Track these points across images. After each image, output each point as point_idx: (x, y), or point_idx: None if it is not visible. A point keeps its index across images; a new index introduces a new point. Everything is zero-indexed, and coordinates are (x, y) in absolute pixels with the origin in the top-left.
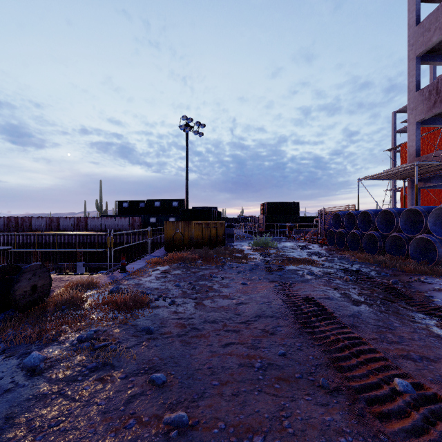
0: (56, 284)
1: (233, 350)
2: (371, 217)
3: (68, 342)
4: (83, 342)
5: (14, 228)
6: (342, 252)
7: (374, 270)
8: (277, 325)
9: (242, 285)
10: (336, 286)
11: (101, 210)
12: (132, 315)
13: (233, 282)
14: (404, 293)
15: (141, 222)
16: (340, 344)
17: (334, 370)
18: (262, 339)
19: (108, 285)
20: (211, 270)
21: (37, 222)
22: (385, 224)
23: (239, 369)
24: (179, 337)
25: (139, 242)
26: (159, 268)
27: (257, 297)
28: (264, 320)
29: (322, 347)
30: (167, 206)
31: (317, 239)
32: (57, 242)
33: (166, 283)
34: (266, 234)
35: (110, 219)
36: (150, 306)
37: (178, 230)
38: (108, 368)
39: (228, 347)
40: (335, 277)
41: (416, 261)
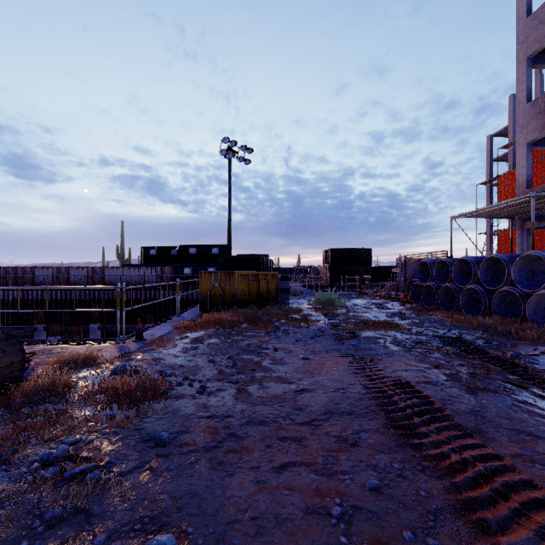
0: (41, 359)
1: (294, 478)
2: (472, 267)
3: (25, 465)
4: (50, 465)
5: (13, 282)
6: (433, 312)
7: (481, 337)
8: (359, 429)
9: (302, 361)
10: (436, 362)
11: (123, 258)
12: (139, 412)
13: (290, 356)
14: (532, 372)
15: (172, 274)
16: (472, 472)
17: (475, 530)
18: (339, 455)
19: (113, 361)
20: (260, 338)
21: (41, 274)
22: (491, 275)
23: (304, 520)
24: (207, 452)
25: (169, 299)
26: (190, 335)
27: (326, 380)
28: (338, 418)
29: (437, 472)
30: (205, 253)
31: (397, 296)
32: (67, 298)
33: (196, 357)
34: (330, 289)
35: (133, 269)
36: (169, 396)
37: (217, 283)
38: (79, 519)
39: (285, 471)
40: (430, 348)
41: (536, 325)
